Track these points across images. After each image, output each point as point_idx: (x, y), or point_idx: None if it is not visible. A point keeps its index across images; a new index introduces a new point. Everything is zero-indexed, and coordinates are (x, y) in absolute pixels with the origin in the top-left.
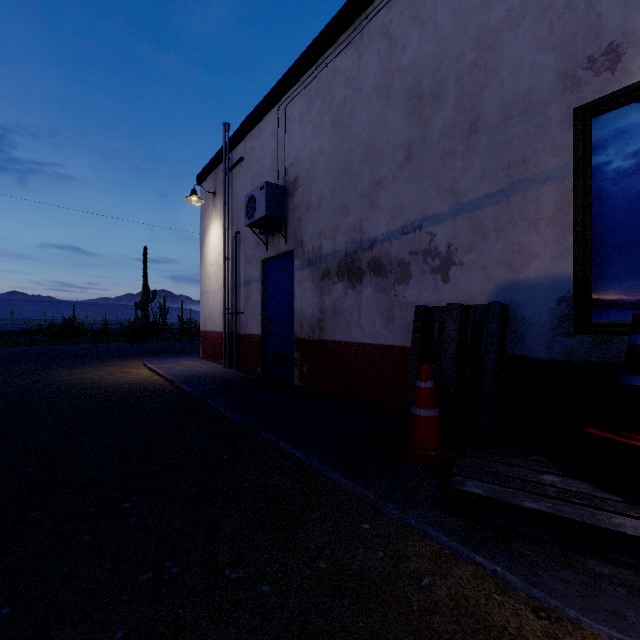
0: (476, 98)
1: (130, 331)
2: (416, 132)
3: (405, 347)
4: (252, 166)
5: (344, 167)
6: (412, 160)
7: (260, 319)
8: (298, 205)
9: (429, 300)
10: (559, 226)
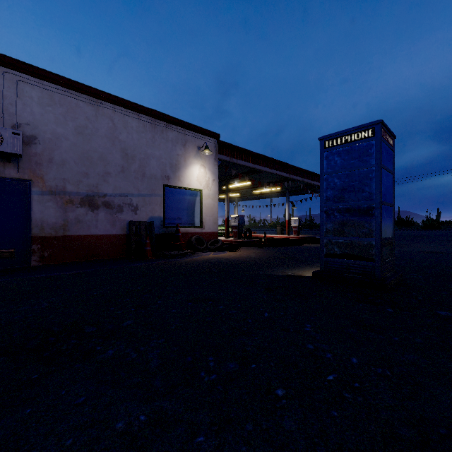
0: (145, 168)
1: None
2: (126, 165)
3: (121, 234)
4: None
5: (86, 156)
6: (124, 173)
7: None
8: (38, 154)
9: (130, 219)
10: (161, 206)
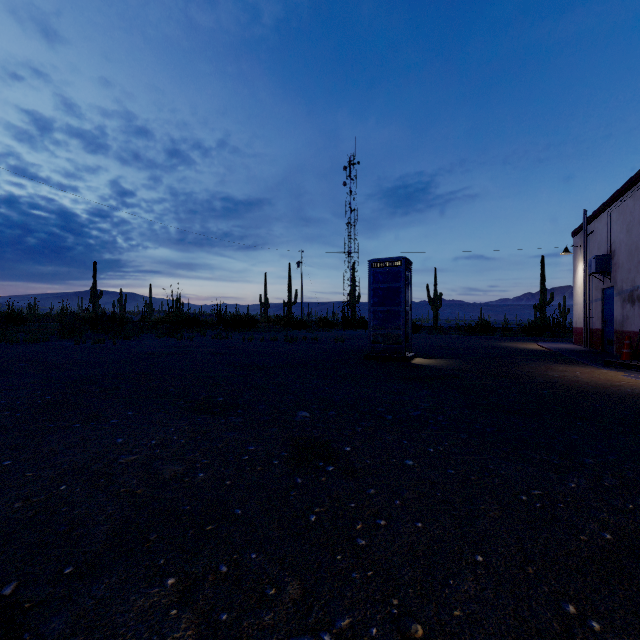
0: None
1: (529, 329)
2: None
3: None
4: (597, 237)
5: (629, 251)
6: None
7: (600, 320)
8: (615, 264)
9: None
10: None
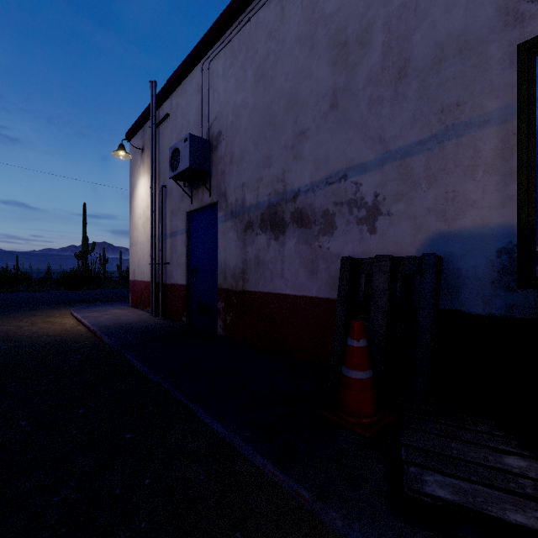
0: (405, 41)
1: (67, 280)
2: (341, 80)
3: (329, 299)
4: (177, 122)
5: (267, 119)
6: (337, 109)
7: (185, 269)
8: (221, 158)
9: (355, 251)
10: (499, 172)
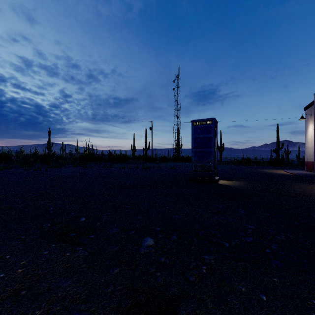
0: None
1: (273, 162)
2: None
3: None
4: None
5: None
6: None
7: None
8: None
9: None
10: None
